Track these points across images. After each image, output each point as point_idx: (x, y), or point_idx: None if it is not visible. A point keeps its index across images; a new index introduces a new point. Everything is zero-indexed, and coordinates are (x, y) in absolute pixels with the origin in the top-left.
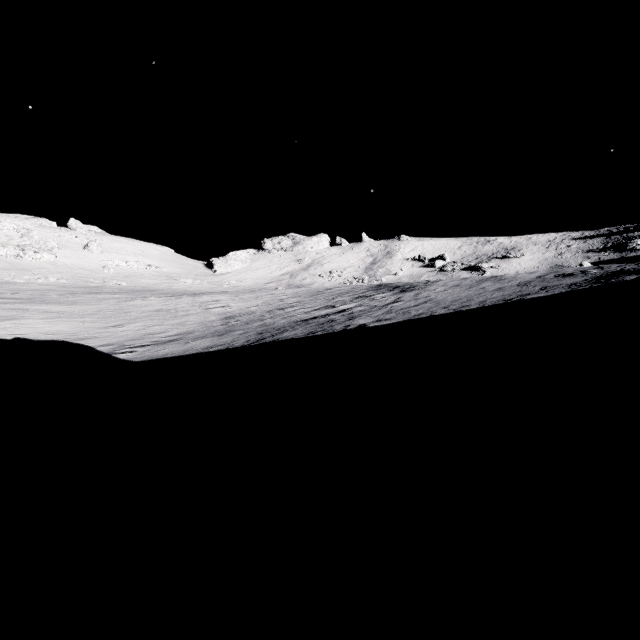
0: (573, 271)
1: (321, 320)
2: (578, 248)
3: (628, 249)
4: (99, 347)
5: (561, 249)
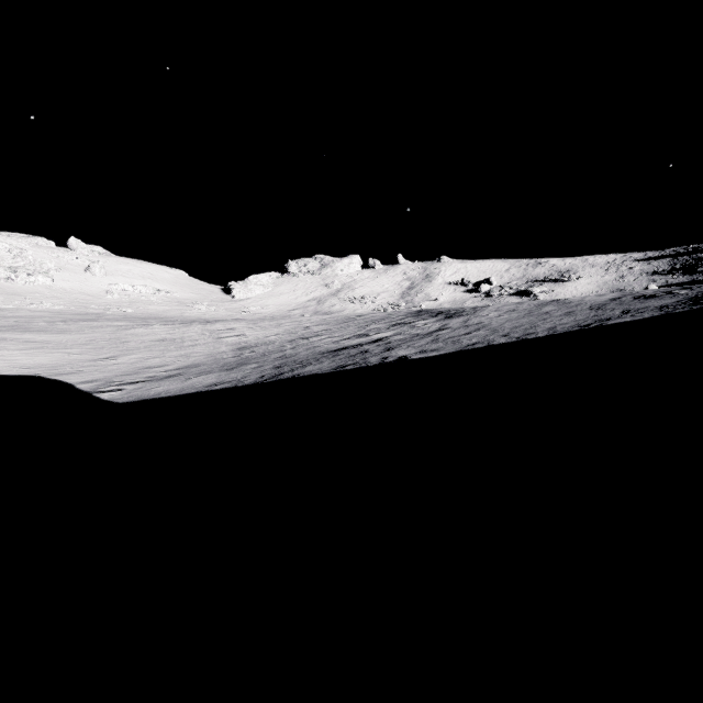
0: (654, 292)
1: (352, 351)
2: (642, 270)
3: (699, 271)
4: (80, 384)
5: (622, 271)
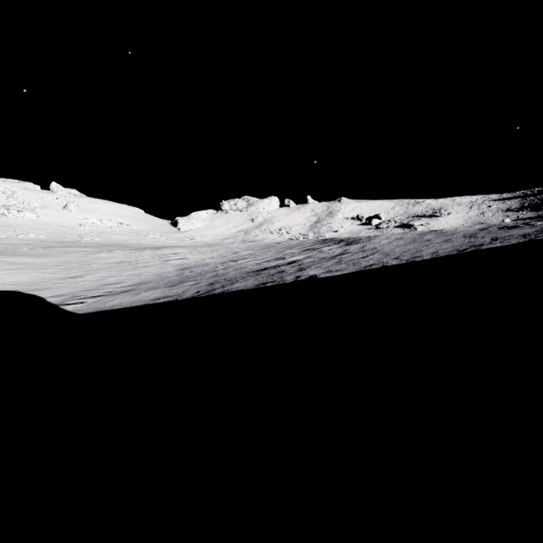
0: (515, 224)
1: (271, 271)
2: (498, 208)
3: None
4: (50, 298)
5: (483, 209)
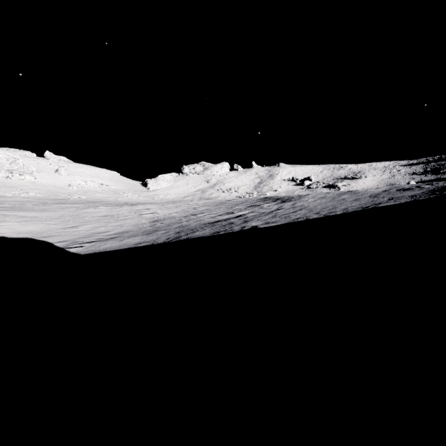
0: (410, 186)
1: (223, 223)
2: (406, 172)
3: (442, 172)
4: (56, 243)
5: (393, 172)
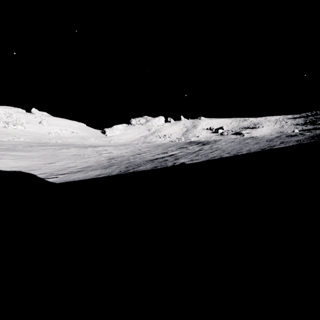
0: (295, 134)
1: (160, 160)
2: (291, 123)
3: (317, 123)
4: (39, 175)
5: (282, 124)
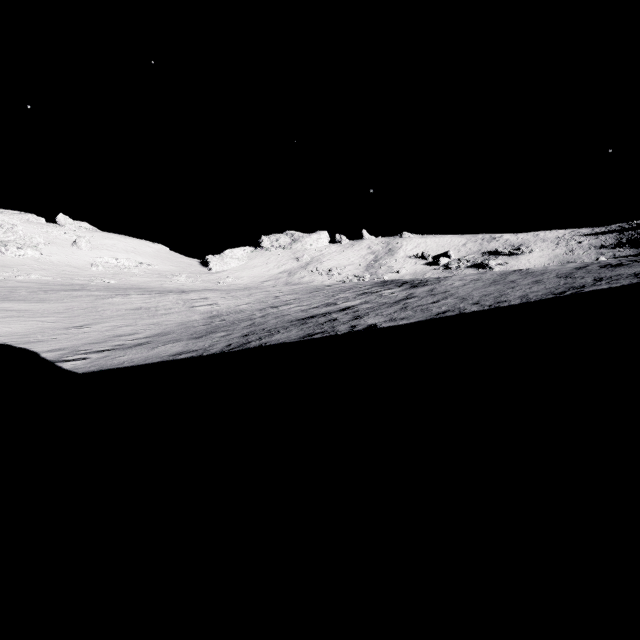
0: (619, 261)
1: (320, 319)
2: (590, 244)
3: None
4: (45, 353)
5: (572, 245)
